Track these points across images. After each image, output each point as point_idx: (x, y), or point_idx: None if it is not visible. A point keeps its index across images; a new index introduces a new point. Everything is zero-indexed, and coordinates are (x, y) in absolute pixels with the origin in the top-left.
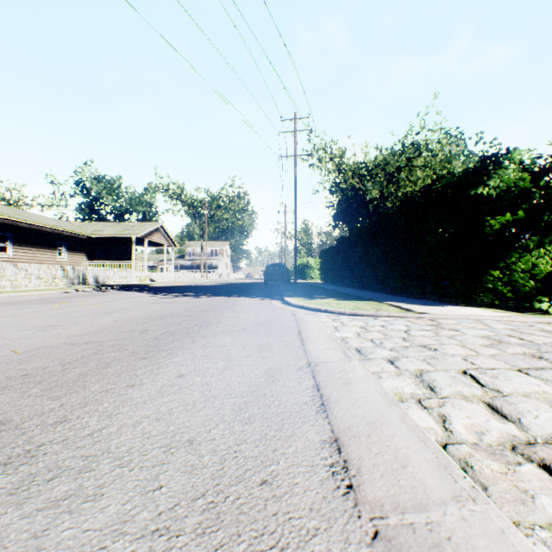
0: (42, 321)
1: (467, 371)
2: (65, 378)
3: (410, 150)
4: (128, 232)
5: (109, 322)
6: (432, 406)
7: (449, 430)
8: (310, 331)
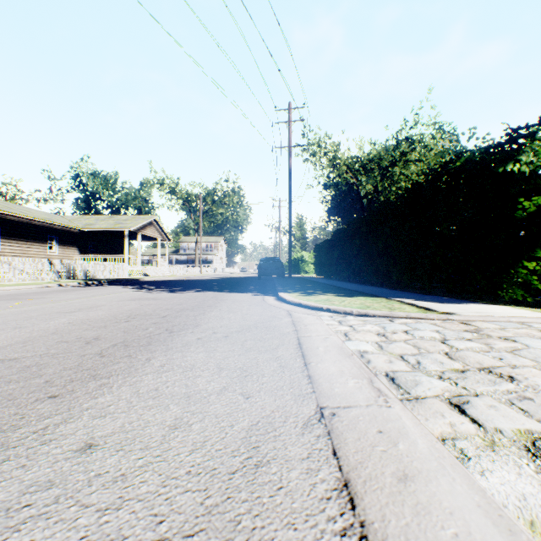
0: None
1: None
2: None
3: (404, 145)
4: (120, 226)
5: (59, 325)
6: None
7: None
8: (312, 340)
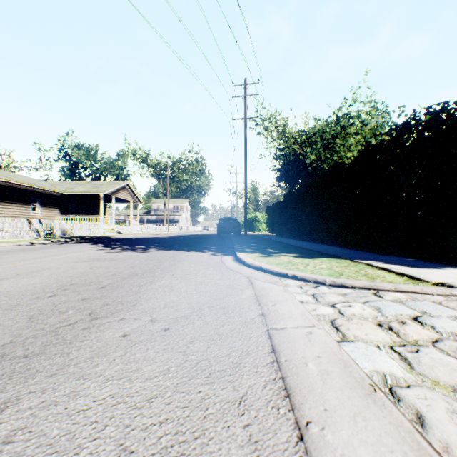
0: None
1: None
2: None
3: (343, 120)
4: (96, 189)
5: None
6: None
7: None
8: (292, 341)
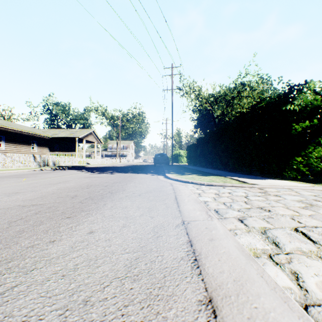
0: (11, 189)
1: (298, 229)
2: (7, 234)
3: (239, 87)
4: (73, 135)
5: (54, 190)
6: (282, 262)
7: (304, 289)
8: (182, 196)
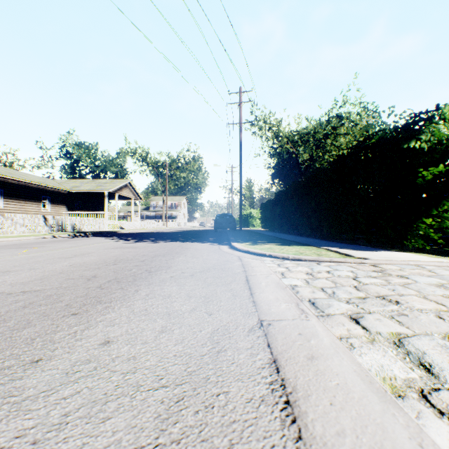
0: None
1: None
2: None
3: (334, 121)
4: (101, 188)
5: (63, 267)
6: None
7: None
8: (257, 278)
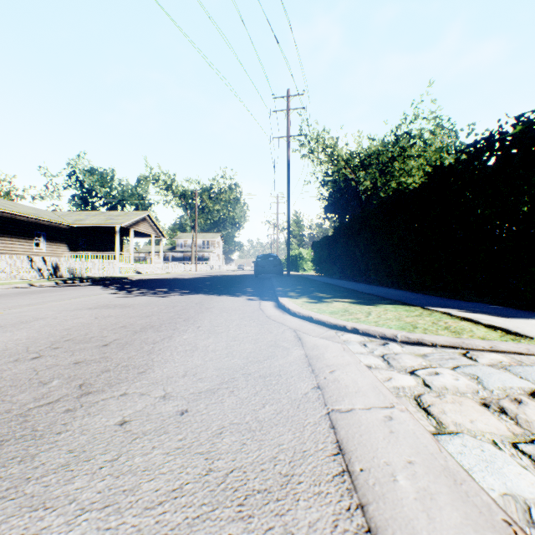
0: None
1: None
2: None
3: (403, 140)
4: (111, 221)
5: None
6: None
7: None
8: (366, 433)
